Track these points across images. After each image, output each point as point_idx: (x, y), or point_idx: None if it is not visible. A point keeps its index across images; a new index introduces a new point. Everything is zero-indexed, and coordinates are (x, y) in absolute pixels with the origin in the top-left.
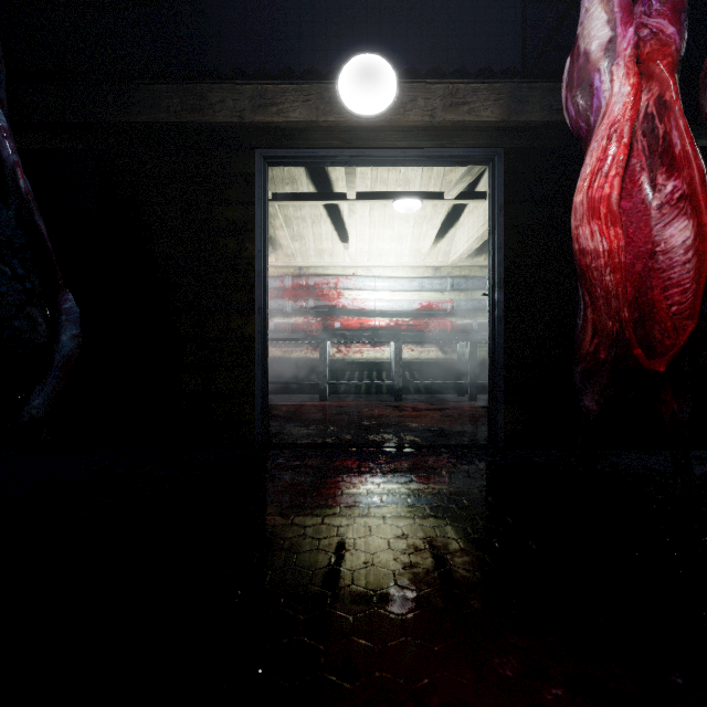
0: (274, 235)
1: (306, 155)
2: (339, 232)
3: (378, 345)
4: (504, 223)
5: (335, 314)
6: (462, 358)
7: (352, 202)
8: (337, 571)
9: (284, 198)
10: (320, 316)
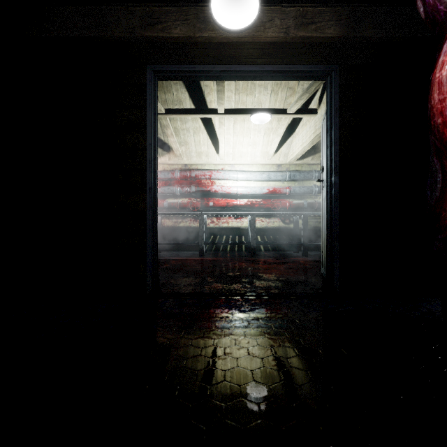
0: (167, 142)
1: (186, 69)
2: (212, 139)
3: (239, 217)
4: (339, 123)
5: (209, 196)
6: (296, 226)
7: (222, 116)
8: None
9: (173, 112)
10: (199, 198)
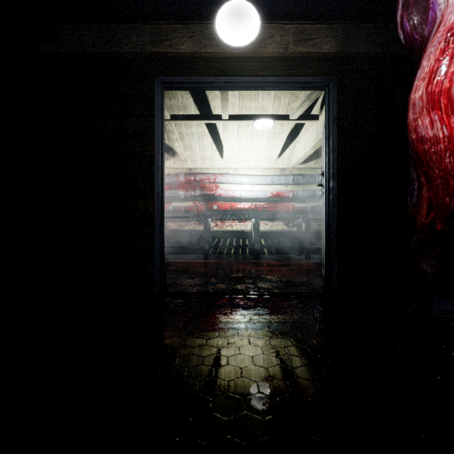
0: (172, 146)
1: (192, 81)
2: (217, 144)
3: (243, 221)
4: (336, 131)
5: (214, 200)
6: (300, 230)
7: (226, 122)
8: (214, 418)
9: (178, 118)
10: (204, 201)
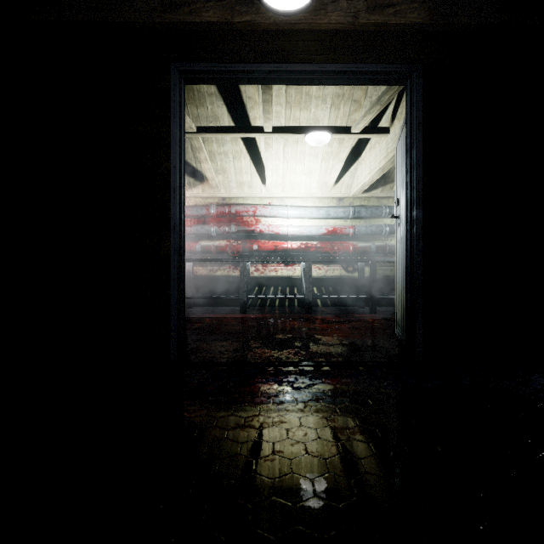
0: (200, 169)
1: (222, 69)
2: (257, 166)
3: (290, 264)
4: (422, 140)
5: (253, 238)
6: (362, 276)
7: (269, 136)
8: None
9: (207, 131)
10: (241, 240)
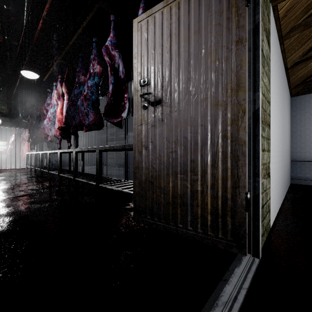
0: None
1: None
2: None
3: None
4: None
5: None
6: None
7: None
8: None
9: None
10: None
